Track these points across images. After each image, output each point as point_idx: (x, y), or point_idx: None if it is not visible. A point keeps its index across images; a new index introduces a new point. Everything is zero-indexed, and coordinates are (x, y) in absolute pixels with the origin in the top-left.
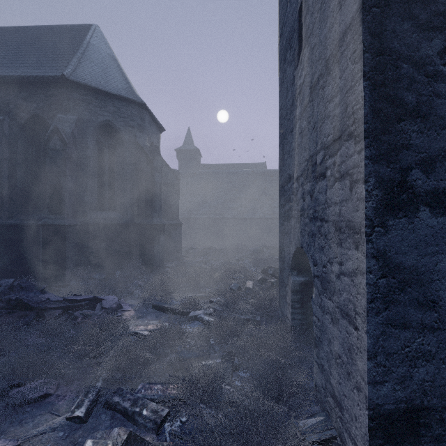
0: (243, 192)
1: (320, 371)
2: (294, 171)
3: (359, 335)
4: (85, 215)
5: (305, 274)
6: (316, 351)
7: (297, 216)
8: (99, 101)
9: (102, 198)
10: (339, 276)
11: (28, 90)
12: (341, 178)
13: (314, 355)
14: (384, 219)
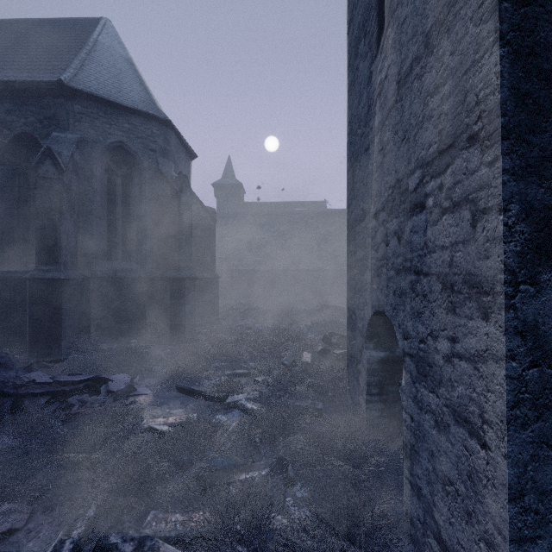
0: (297, 237)
1: (414, 495)
2: (371, 205)
3: (490, 458)
4: (90, 266)
5: (385, 348)
6: (407, 464)
7: (375, 267)
8: (109, 116)
9: (114, 244)
10: (451, 358)
11: (13, 100)
12: (455, 208)
13: (404, 468)
14: (534, 272)
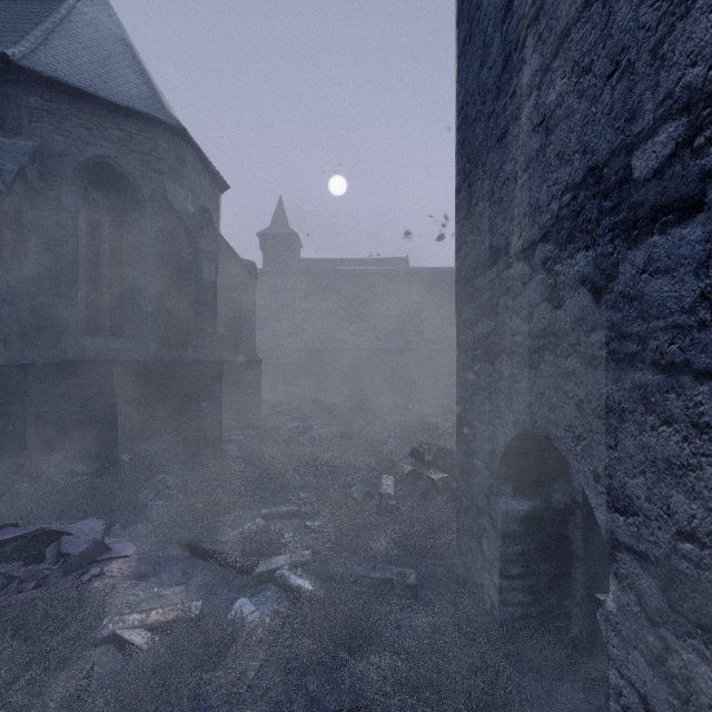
0: (371, 305)
1: None
2: (511, 235)
3: None
4: (56, 344)
5: (532, 492)
6: None
7: (523, 349)
8: (87, 116)
9: (97, 311)
10: None
11: None
12: None
13: None
14: None
